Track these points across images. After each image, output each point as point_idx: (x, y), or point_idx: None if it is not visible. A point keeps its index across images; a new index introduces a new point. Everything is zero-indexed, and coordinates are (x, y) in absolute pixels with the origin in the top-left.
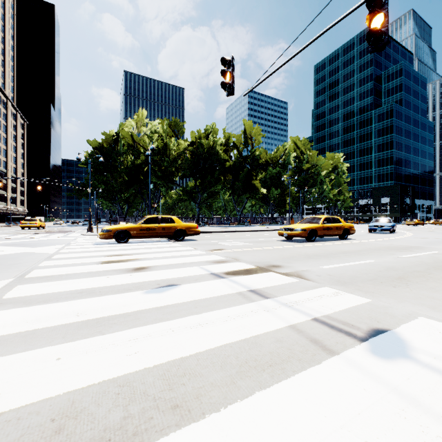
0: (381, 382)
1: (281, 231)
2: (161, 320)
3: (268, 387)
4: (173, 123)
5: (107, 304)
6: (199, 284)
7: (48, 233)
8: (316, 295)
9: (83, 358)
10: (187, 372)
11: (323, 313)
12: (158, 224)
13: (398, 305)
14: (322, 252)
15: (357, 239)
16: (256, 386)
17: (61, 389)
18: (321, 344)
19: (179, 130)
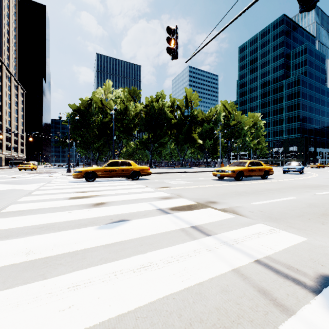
0: None
1: (215, 172)
2: (106, 260)
3: None
4: (132, 91)
5: (60, 241)
6: (147, 219)
7: (37, 174)
8: (253, 233)
9: (10, 315)
10: None
11: (264, 254)
12: (118, 167)
13: None
14: (249, 189)
15: (275, 178)
16: None
17: None
18: (271, 296)
19: (136, 96)
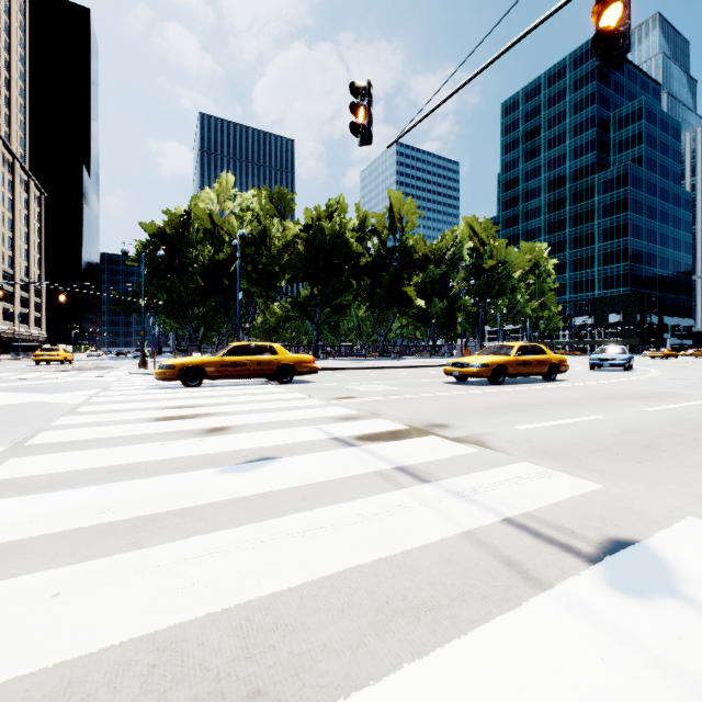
0: (631, 644)
1: (449, 368)
2: (243, 521)
3: (426, 653)
4: (277, 196)
5: (154, 493)
6: (313, 456)
7: (76, 371)
8: (508, 477)
9: (99, 594)
10: (281, 622)
11: (521, 510)
12: (250, 357)
13: (649, 495)
14: (515, 402)
15: (572, 380)
16: (404, 651)
17: (50, 657)
18: (519, 567)
19: (285, 207)
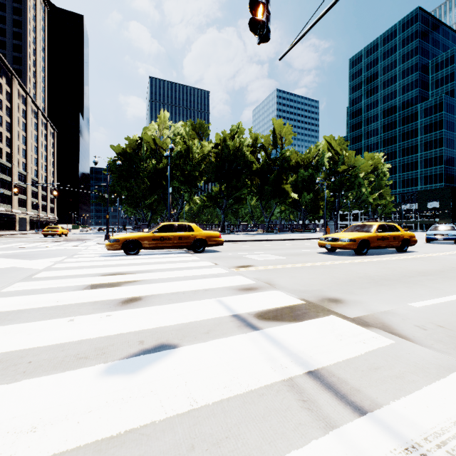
0: None
1: (322, 242)
2: None
3: None
4: (197, 126)
5: (0, 420)
6: (212, 346)
7: (65, 242)
8: None
9: None
10: None
11: None
12: (174, 233)
13: None
14: (388, 273)
15: (420, 251)
16: None
17: None
18: None
19: (203, 133)
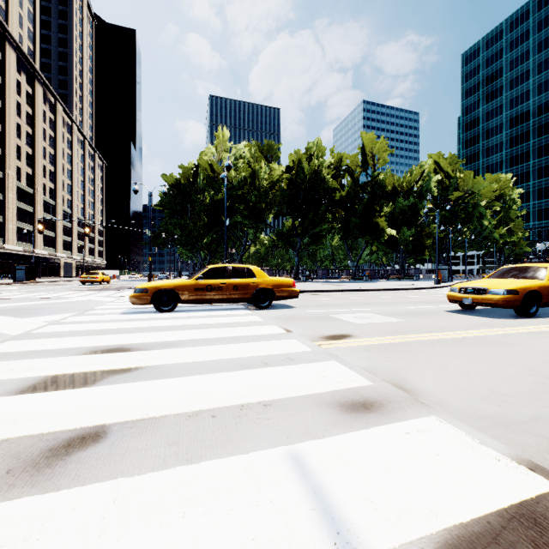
0: None
1: (455, 294)
2: None
3: None
4: (264, 146)
5: None
6: None
7: (99, 291)
8: None
9: None
10: None
11: None
12: (226, 280)
13: None
14: None
15: None
16: None
17: None
18: None
19: (272, 155)
